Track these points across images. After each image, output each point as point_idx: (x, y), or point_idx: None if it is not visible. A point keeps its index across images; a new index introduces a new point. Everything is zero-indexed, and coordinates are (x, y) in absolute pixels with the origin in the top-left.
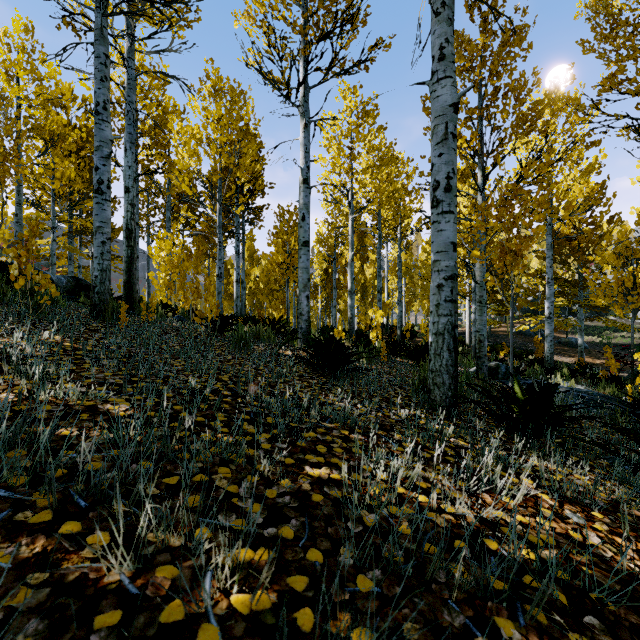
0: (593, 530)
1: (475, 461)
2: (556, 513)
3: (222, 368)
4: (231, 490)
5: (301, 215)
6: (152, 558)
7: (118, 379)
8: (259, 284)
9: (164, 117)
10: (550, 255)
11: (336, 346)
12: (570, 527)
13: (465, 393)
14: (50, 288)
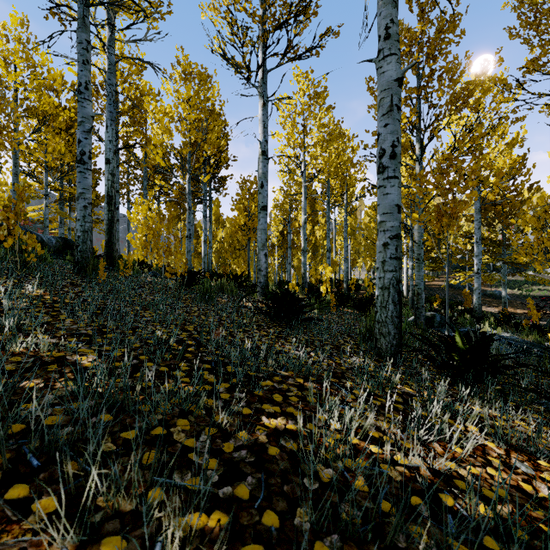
0: (542, 481)
1: (425, 411)
2: (504, 462)
3: (188, 319)
4: (188, 444)
5: (260, 183)
6: (100, 527)
7: (90, 330)
8: (224, 244)
9: (141, 98)
10: (478, 218)
11: (291, 298)
12: (520, 478)
13: (407, 341)
14: (36, 247)
